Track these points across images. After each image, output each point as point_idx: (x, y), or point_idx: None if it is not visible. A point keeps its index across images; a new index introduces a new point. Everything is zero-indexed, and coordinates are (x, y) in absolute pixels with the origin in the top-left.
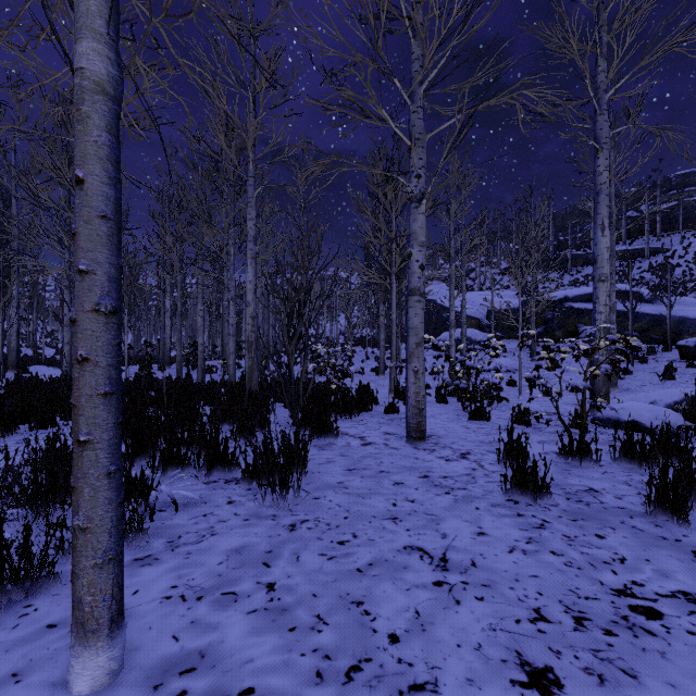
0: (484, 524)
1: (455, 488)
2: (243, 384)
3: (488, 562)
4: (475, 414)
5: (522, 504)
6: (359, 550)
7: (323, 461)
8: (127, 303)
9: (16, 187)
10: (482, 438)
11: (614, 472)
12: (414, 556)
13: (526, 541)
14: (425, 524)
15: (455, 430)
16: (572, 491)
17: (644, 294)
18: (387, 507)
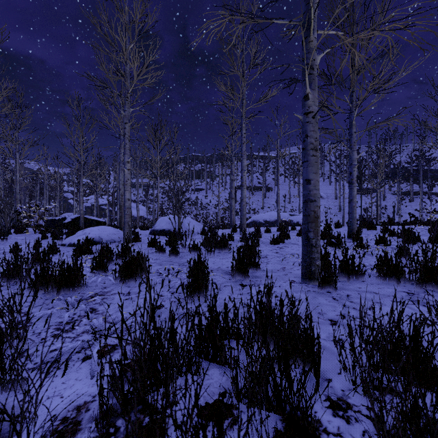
0: None
1: None
2: None
3: None
4: None
5: None
6: None
7: None
8: None
9: None
10: None
11: None
12: None
13: None
14: None
15: None
16: None
17: None
18: None
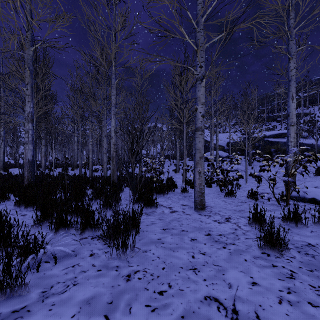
0: (254, 274)
1: (228, 244)
2: (110, 177)
3: (268, 315)
4: (228, 194)
5: (272, 256)
6: (173, 301)
7: (149, 223)
8: (54, 138)
9: (3, 83)
10: (234, 208)
11: (317, 231)
12: (213, 307)
13: (287, 291)
14: (215, 274)
15: (219, 203)
16: (299, 245)
17: (303, 134)
18: (189, 259)
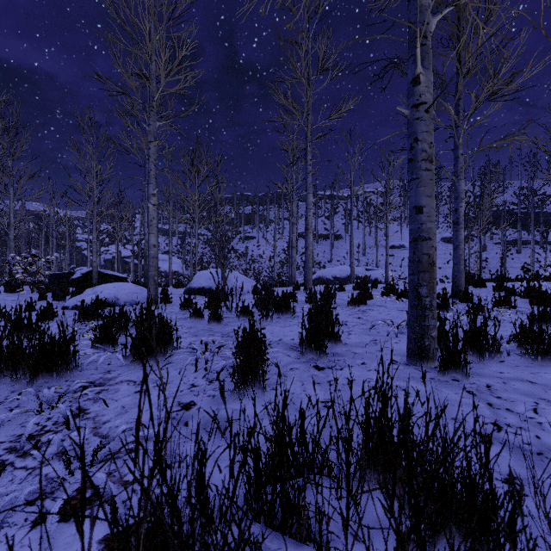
0: None
1: None
2: None
3: None
4: None
5: None
6: None
7: None
8: None
9: None
10: None
11: None
12: None
13: None
14: None
15: None
16: None
17: None
18: None
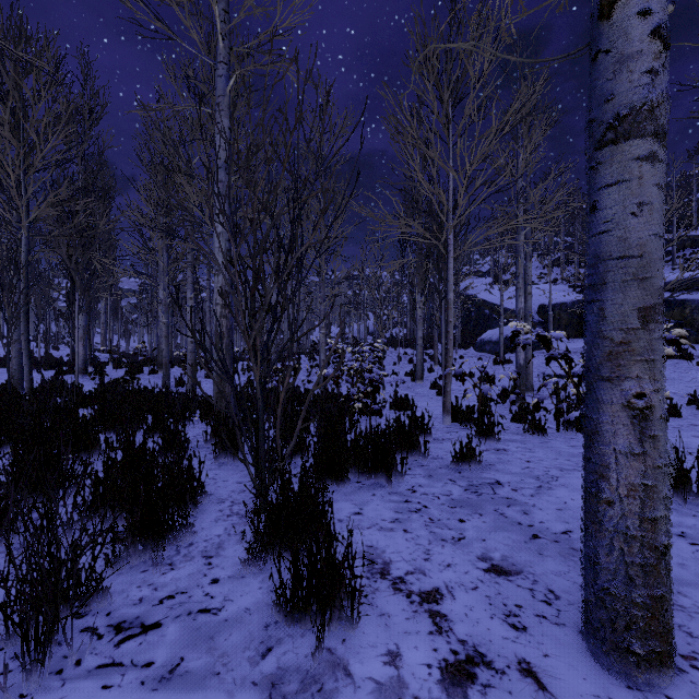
0: None
1: None
2: None
3: None
4: None
5: None
6: None
7: None
8: (78, 285)
9: None
10: None
11: None
12: None
13: None
14: None
15: None
16: None
17: None
18: None
